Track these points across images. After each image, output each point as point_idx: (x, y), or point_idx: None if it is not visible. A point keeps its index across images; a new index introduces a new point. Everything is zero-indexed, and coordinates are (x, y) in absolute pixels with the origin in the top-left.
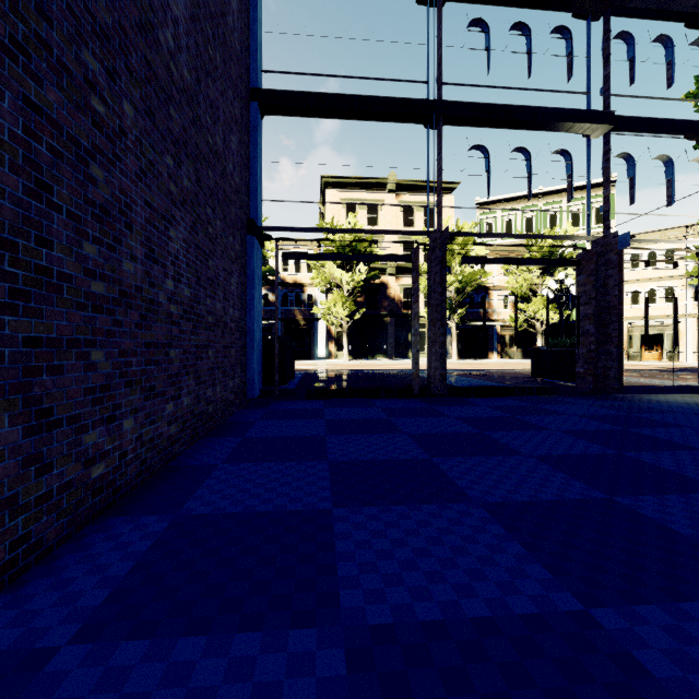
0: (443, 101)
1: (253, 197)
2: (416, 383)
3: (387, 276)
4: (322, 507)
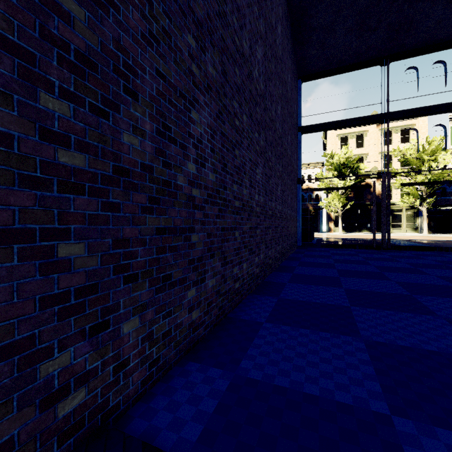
0: (389, 112)
1: (299, 168)
2: (374, 243)
3: (370, 179)
4: (331, 263)
